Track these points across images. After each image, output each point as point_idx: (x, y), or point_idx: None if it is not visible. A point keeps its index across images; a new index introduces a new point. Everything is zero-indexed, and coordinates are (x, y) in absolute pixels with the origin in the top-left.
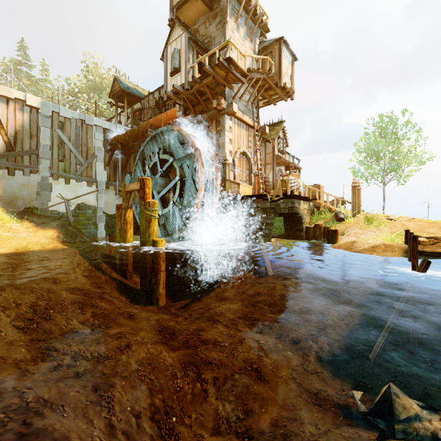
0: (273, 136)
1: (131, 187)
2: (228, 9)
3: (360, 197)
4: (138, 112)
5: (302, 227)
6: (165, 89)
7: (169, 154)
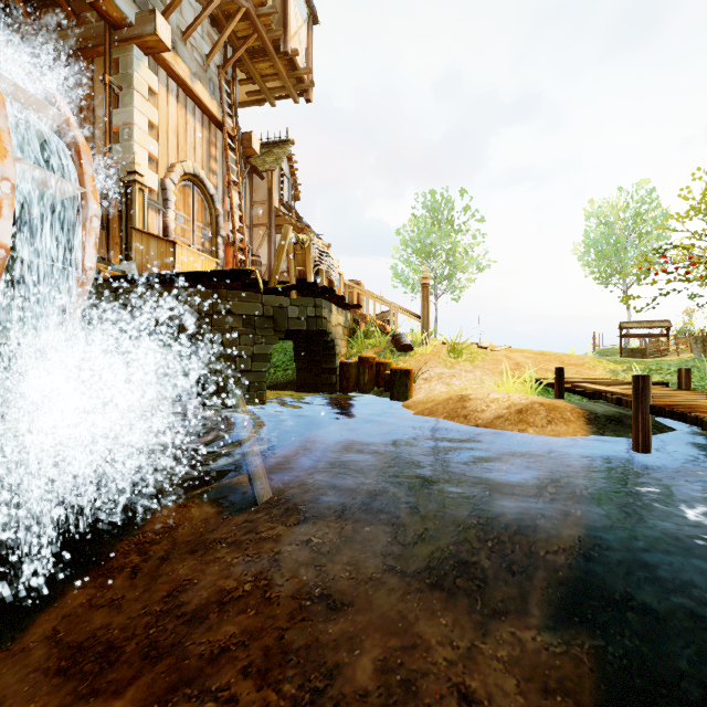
0: (270, 164)
1: None
2: None
3: None
4: None
5: (334, 363)
6: None
7: None
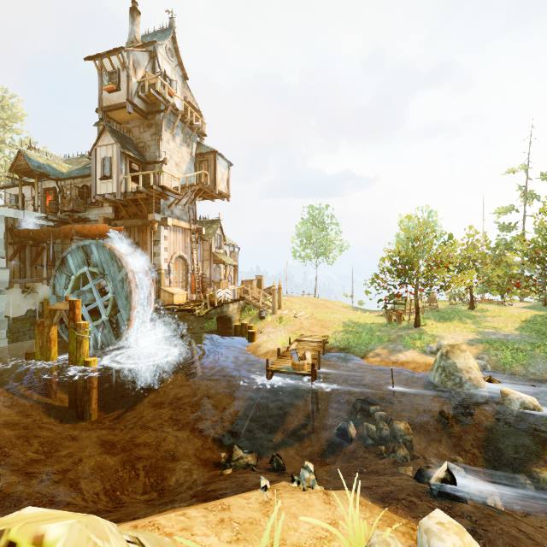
0: (211, 235)
1: (58, 306)
2: (163, 125)
3: (280, 295)
4: (53, 192)
5: (231, 325)
6: (94, 190)
7: (100, 267)
